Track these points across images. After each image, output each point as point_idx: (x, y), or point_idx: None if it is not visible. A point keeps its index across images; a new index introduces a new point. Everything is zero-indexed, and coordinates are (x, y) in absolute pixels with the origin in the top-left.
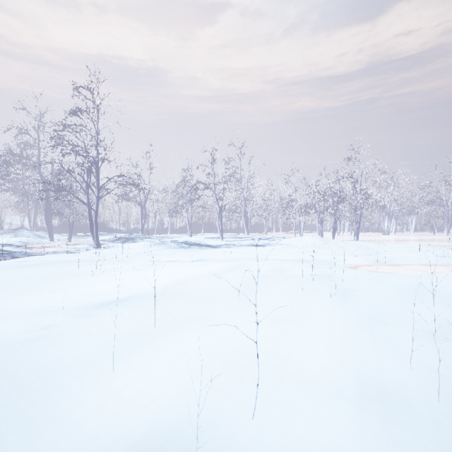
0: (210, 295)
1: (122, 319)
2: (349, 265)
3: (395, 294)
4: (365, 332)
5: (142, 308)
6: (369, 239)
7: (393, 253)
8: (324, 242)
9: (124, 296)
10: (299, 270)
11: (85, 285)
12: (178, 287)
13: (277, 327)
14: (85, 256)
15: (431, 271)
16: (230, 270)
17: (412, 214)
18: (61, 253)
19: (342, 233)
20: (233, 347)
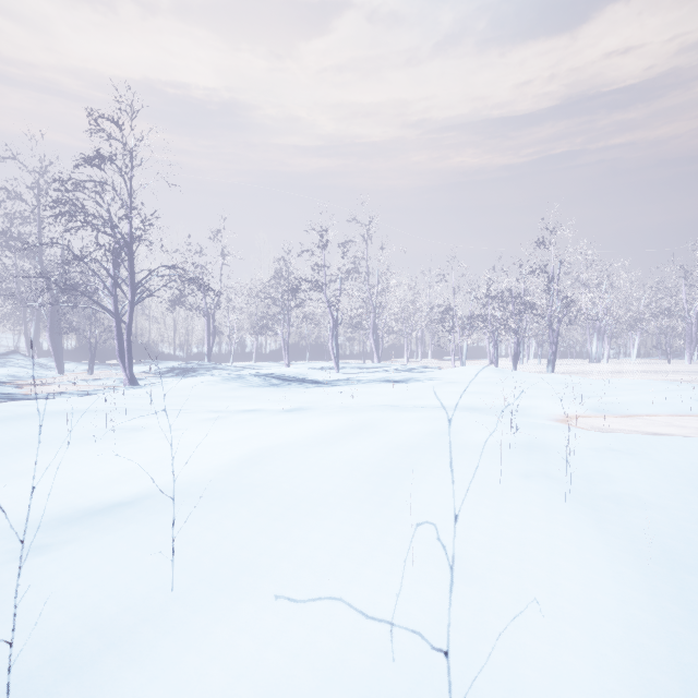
0: (309, 495)
1: (105, 564)
2: (552, 417)
3: (691, 492)
4: (670, 602)
5: (159, 530)
6: (570, 370)
7: (619, 394)
8: (503, 376)
9: (135, 495)
10: (482, 434)
11: (72, 465)
12: (247, 472)
13: (463, 592)
14: (98, 403)
15: (692, 426)
16: (351, 434)
17: (635, 330)
18: (67, 394)
19: (526, 360)
20: (359, 674)
